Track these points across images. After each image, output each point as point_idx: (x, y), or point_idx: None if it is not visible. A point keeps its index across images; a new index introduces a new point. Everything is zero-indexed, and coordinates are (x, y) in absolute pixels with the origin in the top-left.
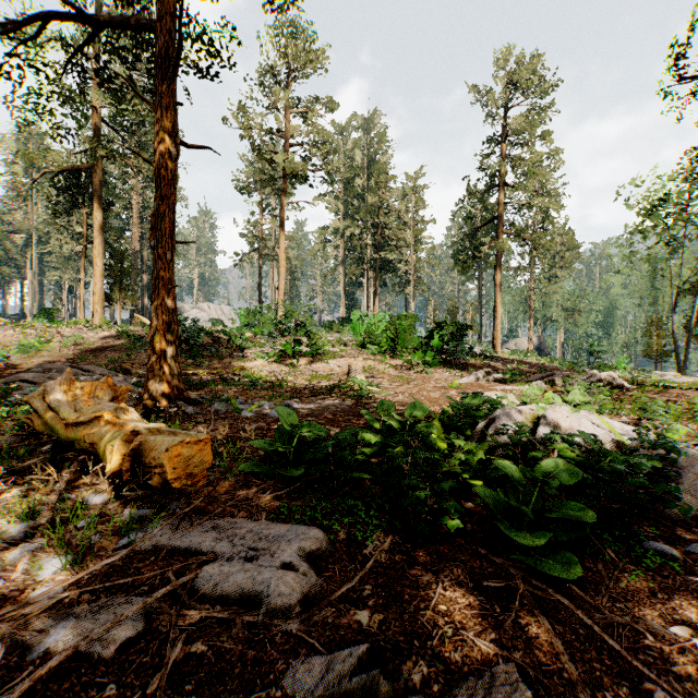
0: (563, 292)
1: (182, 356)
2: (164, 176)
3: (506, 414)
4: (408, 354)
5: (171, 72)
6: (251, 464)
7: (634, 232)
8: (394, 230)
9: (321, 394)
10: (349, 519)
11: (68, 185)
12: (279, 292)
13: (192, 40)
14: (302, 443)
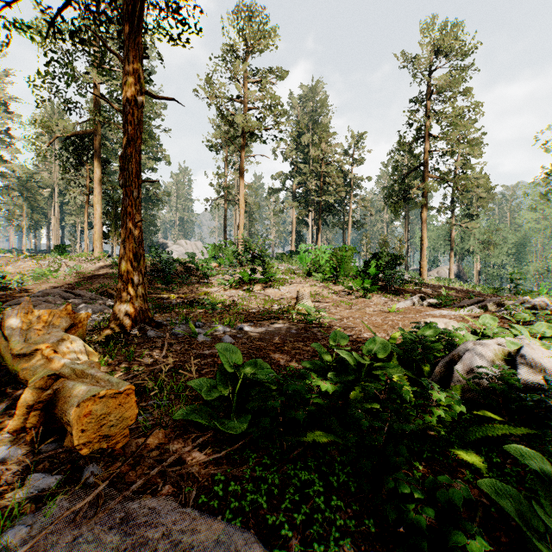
0: (479, 228)
1: (158, 282)
2: (130, 121)
3: (472, 350)
4: (348, 281)
5: (136, 26)
6: (190, 408)
7: (550, 173)
8: (334, 178)
9: (272, 317)
10: (303, 518)
11: (75, 148)
12: (239, 230)
13: (161, 10)
14: (248, 383)
